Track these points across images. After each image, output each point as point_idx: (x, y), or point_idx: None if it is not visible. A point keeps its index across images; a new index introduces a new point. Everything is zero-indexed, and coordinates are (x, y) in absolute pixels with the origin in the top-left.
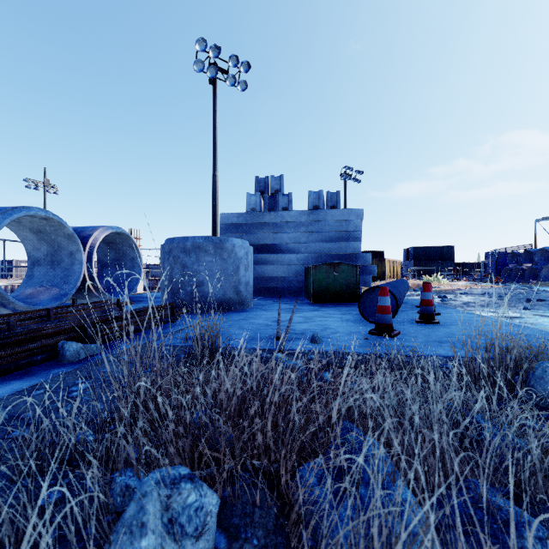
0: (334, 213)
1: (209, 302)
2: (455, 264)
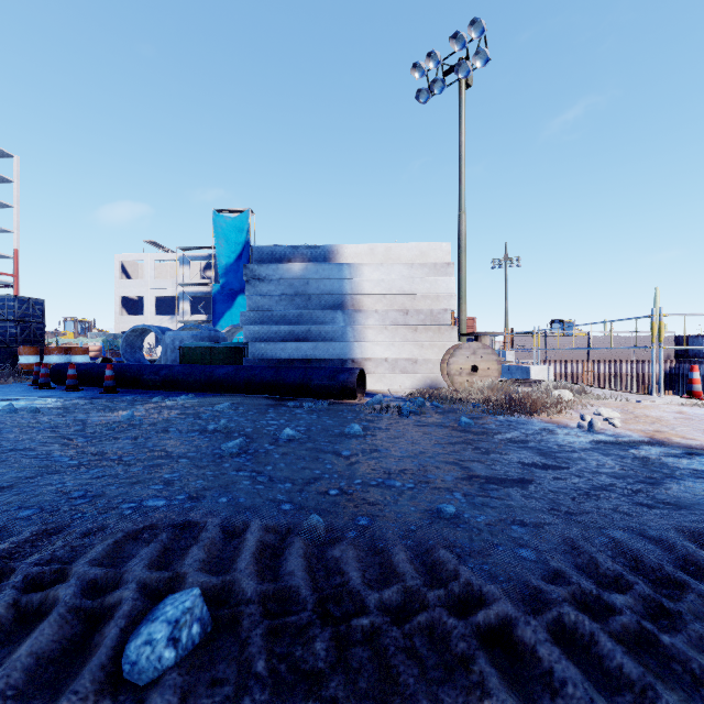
0: None
1: None
2: None
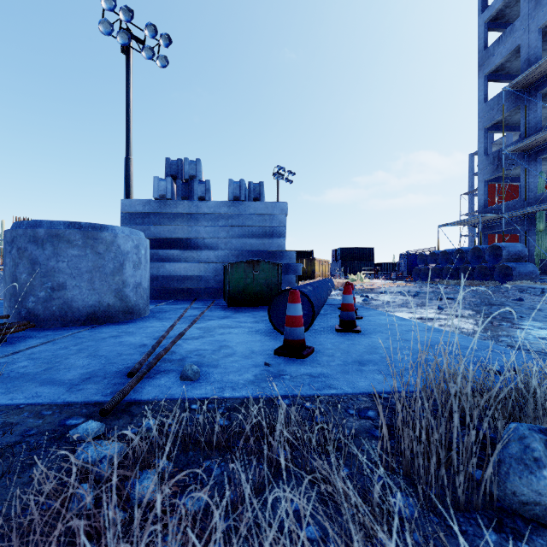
0: (257, 205)
1: (75, 312)
2: (375, 264)
